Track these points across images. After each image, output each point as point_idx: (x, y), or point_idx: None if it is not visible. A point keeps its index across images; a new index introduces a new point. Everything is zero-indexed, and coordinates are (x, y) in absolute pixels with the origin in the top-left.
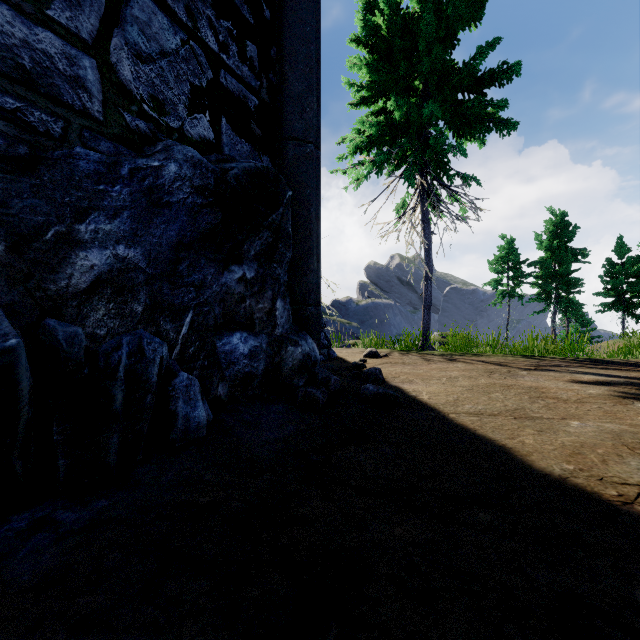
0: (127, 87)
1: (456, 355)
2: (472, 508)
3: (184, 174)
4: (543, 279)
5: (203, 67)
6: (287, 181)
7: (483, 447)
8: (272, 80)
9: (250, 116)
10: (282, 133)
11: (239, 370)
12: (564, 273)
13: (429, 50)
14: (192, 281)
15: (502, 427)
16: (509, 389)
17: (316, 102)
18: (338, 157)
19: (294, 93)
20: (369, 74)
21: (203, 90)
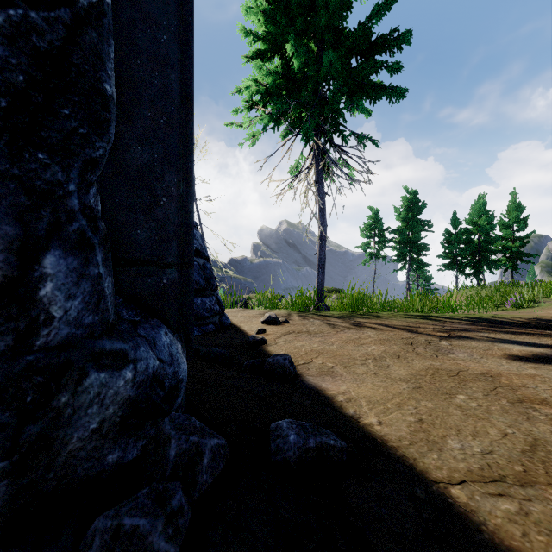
0: None
1: (356, 317)
2: None
3: None
4: (400, 244)
5: None
6: (115, 2)
7: None
8: None
9: None
10: None
11: None
12: (416, 239)
13: (327, 4)
14: None
15: None
16: (465, 382)
17: None
18: (233, 110)
19: None
20: (265, 24)
21: None
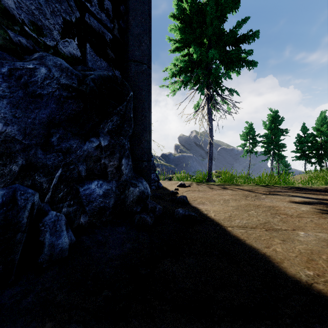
0: (10, 12)
1: (226, 185)
2: (255, 321)
3: (53, 75)
4: (266, 144)
5: (73, 9)
6: (130, 86)
7: (252, 256)
8: (121, 25)
9: (106, 45)
10: (127, 57)
11: (96, 205)
12: (277, 141)
13: (212, 22)
14: (61, 148)
15: (260, 237)
16: (258, 208)
17: (148, 40)
18: (163, 78)
19: (135, 33)
20: (180, 34)
21: (73, 24)
